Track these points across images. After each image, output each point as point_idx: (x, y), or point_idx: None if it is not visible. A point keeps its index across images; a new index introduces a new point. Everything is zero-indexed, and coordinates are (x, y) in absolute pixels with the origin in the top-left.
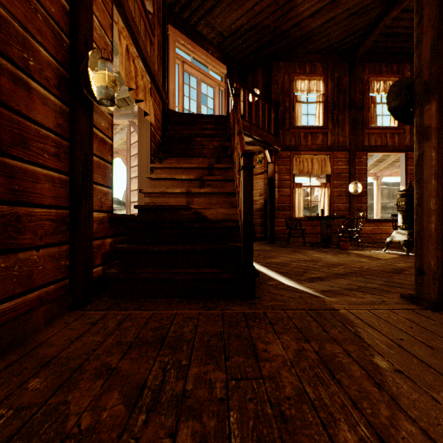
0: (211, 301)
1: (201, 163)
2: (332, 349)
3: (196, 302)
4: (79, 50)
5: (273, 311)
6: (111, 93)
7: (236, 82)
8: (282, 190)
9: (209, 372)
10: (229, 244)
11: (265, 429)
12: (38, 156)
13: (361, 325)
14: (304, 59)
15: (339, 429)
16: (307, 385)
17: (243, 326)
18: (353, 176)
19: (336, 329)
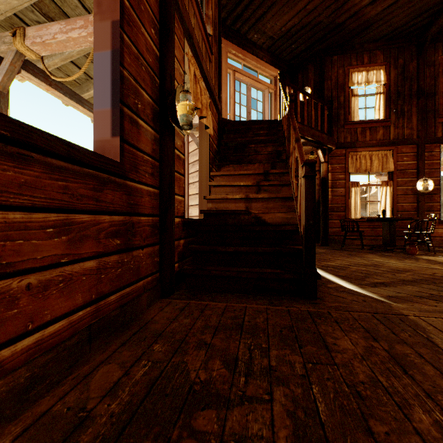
0: (275, 298)
1: (256, 169)
2: (403, 350)
3: (262, 298)
4: (167, 87)
5: (337, 312)
6: (190, 119)
7: (288, 85)
8: (335, 189)
9: (287, 355)
10: (289, 247)
11: (345, 401)
12: (142, 177)
13: (434, 332)
14: (362, 50)
15: (414, 411)
16: (380, 375)
17: (309, 322)
18: (422, 172)
19: (405, 332)
